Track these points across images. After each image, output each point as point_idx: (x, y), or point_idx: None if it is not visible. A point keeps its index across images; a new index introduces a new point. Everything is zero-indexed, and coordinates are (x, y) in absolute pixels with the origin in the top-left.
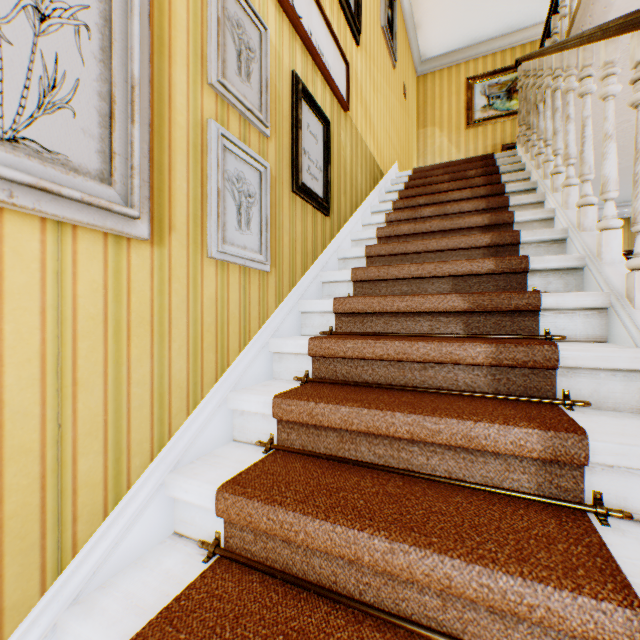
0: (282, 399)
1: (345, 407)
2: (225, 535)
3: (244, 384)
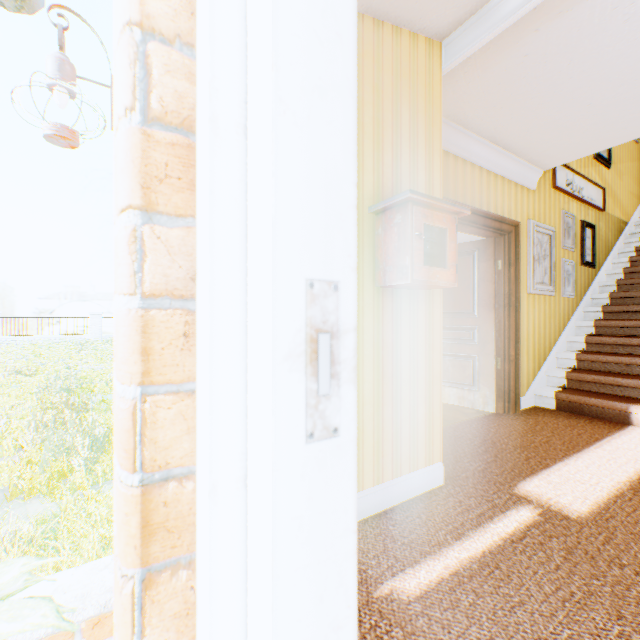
0: (588, 337)
1: (613, 338)
2: (576, 365)
3: (567, 335)
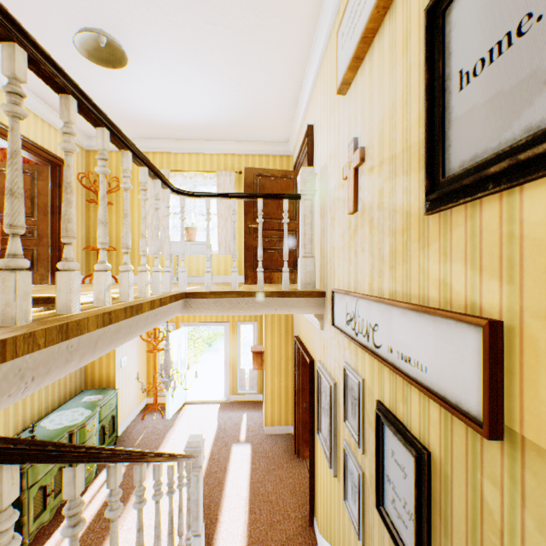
0: None
1: None
2: None
3: None
